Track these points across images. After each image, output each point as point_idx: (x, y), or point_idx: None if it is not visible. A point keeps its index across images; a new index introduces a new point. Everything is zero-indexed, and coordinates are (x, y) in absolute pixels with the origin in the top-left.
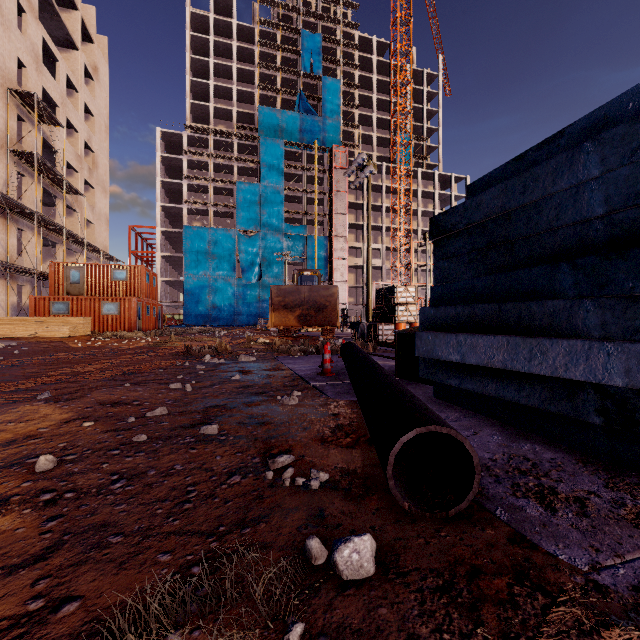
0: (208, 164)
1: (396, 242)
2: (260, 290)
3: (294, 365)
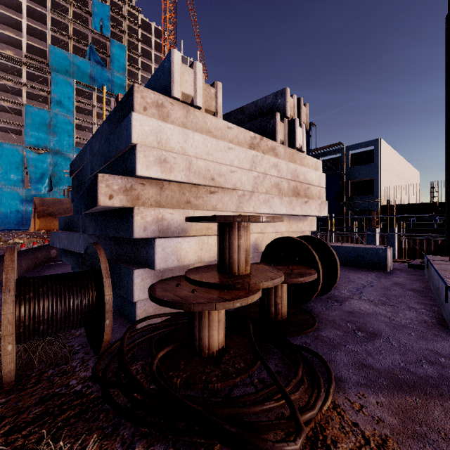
0: None
1: None
2: None
3: None
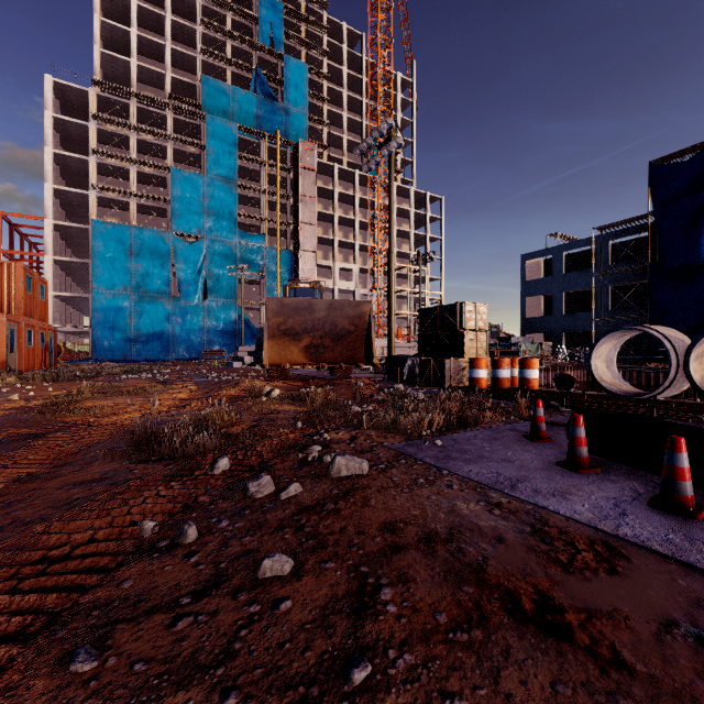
0: (129, 140)
1: (374, 262)
2: (205, 313)
3: (558, 500)
